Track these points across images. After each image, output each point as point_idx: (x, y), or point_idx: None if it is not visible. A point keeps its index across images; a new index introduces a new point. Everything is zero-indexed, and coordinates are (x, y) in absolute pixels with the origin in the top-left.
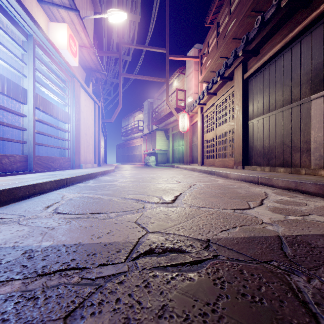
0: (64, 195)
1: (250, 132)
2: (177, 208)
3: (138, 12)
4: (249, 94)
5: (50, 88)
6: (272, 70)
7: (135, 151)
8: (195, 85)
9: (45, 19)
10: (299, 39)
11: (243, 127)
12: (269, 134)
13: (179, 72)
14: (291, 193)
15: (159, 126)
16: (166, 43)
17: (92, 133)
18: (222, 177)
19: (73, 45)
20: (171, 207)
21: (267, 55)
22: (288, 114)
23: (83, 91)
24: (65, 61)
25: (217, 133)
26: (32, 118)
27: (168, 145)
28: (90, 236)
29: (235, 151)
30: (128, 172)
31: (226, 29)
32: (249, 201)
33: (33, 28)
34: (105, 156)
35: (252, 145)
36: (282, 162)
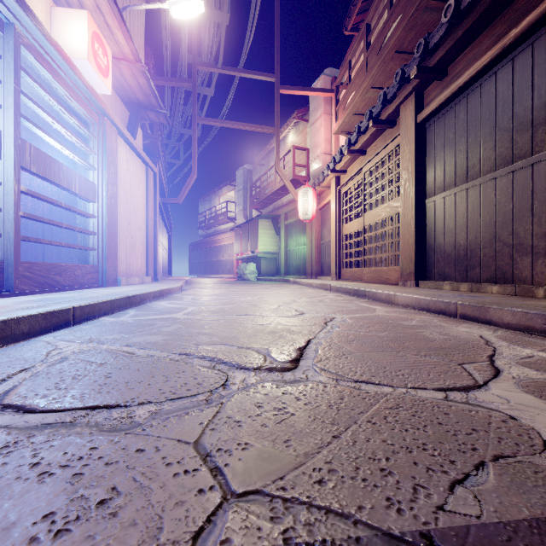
0: (54, 348)
1: (429, 220)
2: (306, 386)
3: (226, 6)
4: (427, 151)
5: (62, 138)
6: (472, 102)
7: (222, 255)
8: (325, 140)
9: (44, 0)
10: (529, 41)
11: (416, 210)
12: (466, 223)
13: (299, 117)
14: (536, 338)
15: (263, 211)
16: (276, 65)
17: (142, 221)
18: (380, 302)
19: (100, 53)
20: (291, 382)
21: (464, 75)
22: (506, 183)
23: (123, 144)
24: (84, 83)
25: (367, 222)
26: (12, 187)
27: (278, 243)
28: (34, 524)
29: (401, 254)
30: (206, 293)
31: (382, 36)
32: (464, 363)
33: (14, 8)
34: (169, 263)
35: (433, 243)
36: (494, 274)
